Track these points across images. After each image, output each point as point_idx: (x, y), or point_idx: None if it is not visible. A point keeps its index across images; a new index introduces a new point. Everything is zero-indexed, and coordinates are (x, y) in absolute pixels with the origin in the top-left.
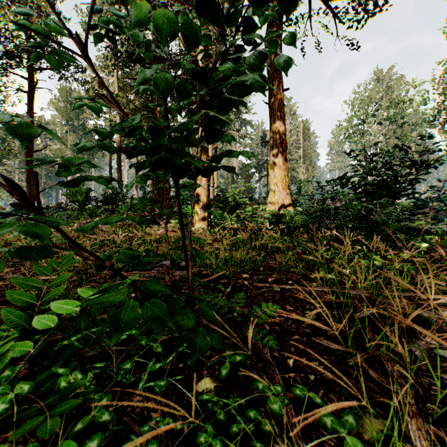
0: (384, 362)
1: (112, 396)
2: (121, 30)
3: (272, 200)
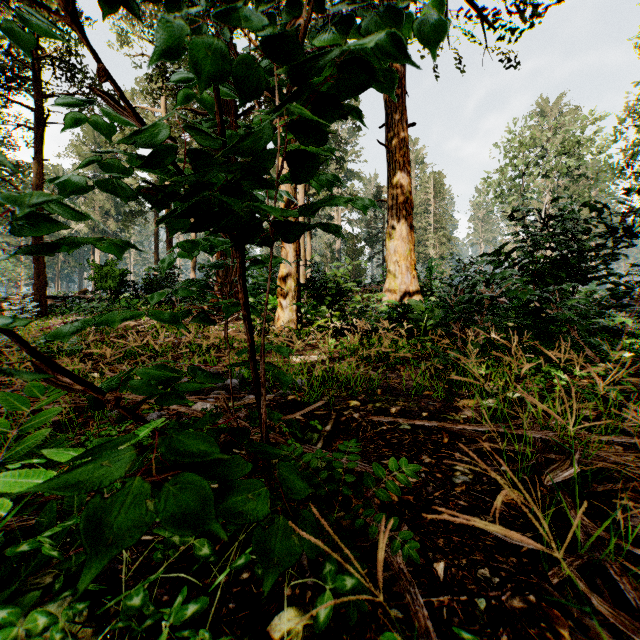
0: (614, 576)
1: None
2: None
3: (392, 286)
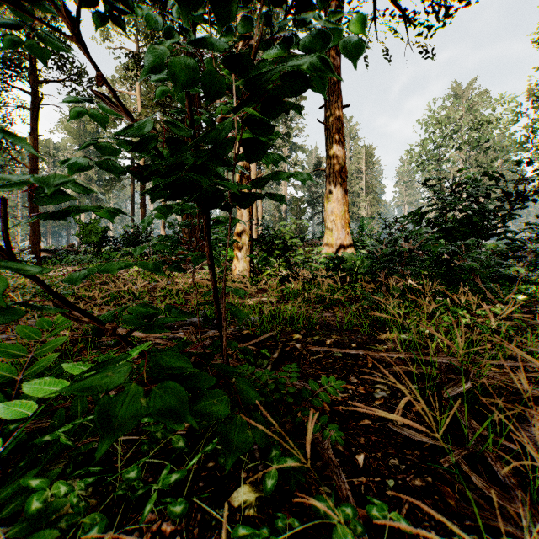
0: (491, 462)
1: (113, 512)
2: (130, 8)
3: (329, 241)
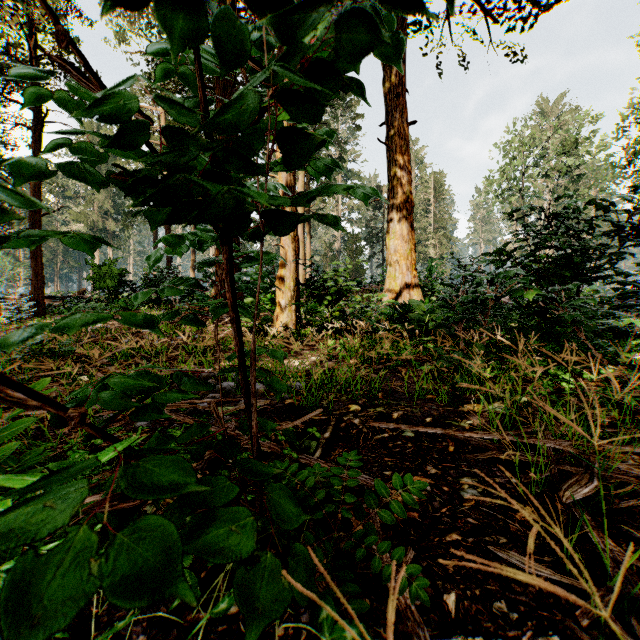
0: None
1: None
2: None
3: (392, 285)
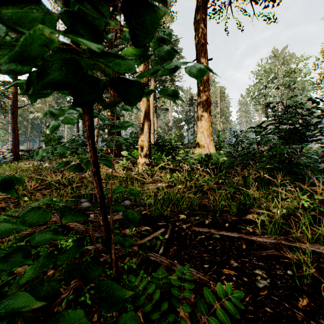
0: None
1: None
2: None
3: (199, 144)
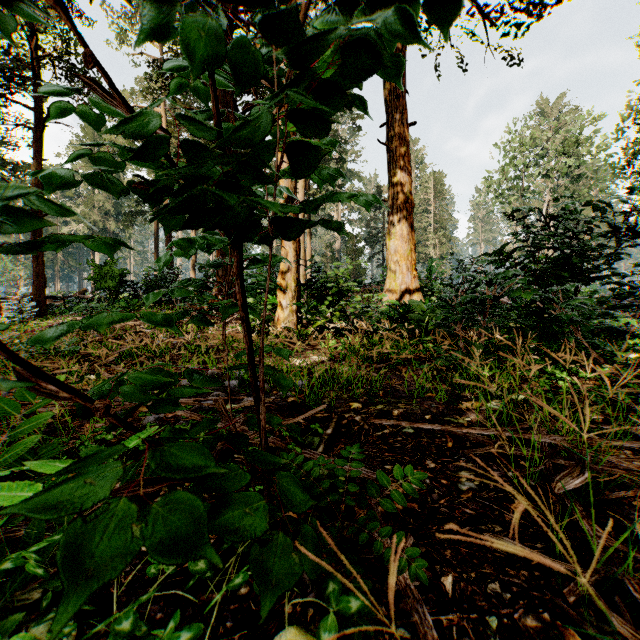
0: (633, 593)
1: None
2: None
3: (392, 286)
